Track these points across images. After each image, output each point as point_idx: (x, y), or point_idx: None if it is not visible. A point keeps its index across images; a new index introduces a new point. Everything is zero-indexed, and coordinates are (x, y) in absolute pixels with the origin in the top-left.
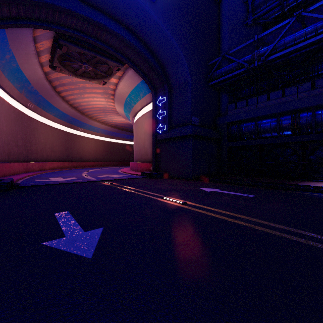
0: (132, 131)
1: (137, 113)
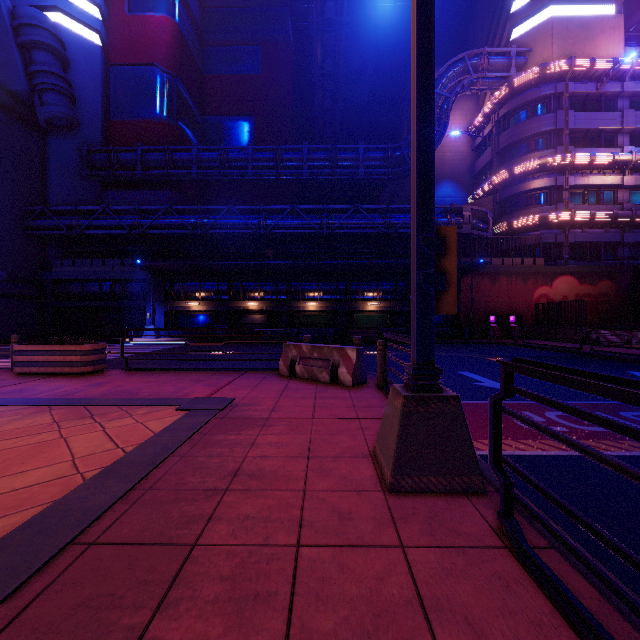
0: None
1: None
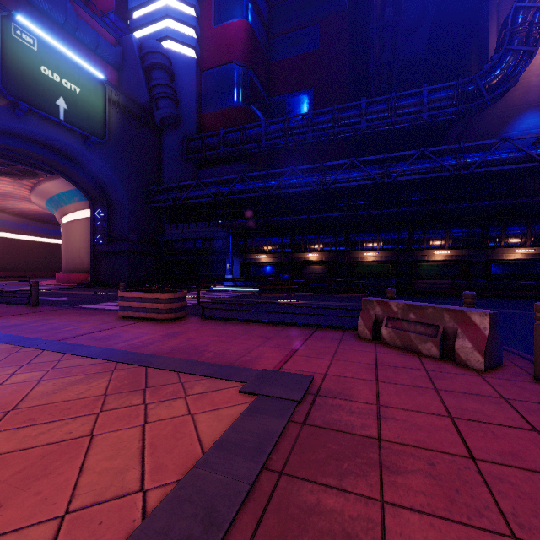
0: (54, 223)
1: (68, 214)
